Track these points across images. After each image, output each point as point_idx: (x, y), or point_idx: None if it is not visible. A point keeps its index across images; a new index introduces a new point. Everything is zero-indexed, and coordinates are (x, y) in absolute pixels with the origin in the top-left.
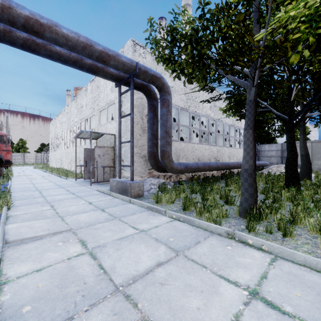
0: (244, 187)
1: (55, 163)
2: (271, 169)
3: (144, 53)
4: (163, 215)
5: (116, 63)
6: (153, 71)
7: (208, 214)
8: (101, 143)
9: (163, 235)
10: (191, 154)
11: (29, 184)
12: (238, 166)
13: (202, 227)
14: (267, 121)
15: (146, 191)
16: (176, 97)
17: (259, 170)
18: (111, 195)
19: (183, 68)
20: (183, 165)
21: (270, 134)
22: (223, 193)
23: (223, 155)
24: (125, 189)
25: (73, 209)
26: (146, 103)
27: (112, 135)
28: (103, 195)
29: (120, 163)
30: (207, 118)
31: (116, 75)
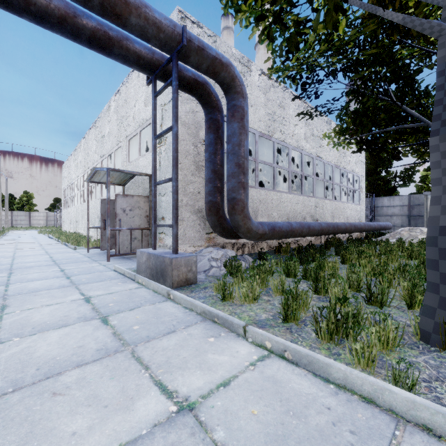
0: (440, 271)
1: (69, 225)
2: (400, 234)
3: (200, 36)
4: (240, 338)
5: (143, 23)
6: (214, 51)
7: (362, 346)
8: (130, 191)
9: (250, 433)
10: (276, 209)
11: (5, 259)
12: (352, 228)
13: (358, 392)
14: (386, 162)
15: (202, 273)
16: (252, 115)
17: (378, 236)
18: (136, 280)
19: (280, 9)
20: (268, 226)
21: (390, 182)
22: (354, 278)
23: (324, 212)
24: (162, 270)
25: (42, 317)
26: (203, 120)
27: (146, 177)
28: (122, 280)
29: (154, 220)
30: (301, 152)
31: (147, 58)
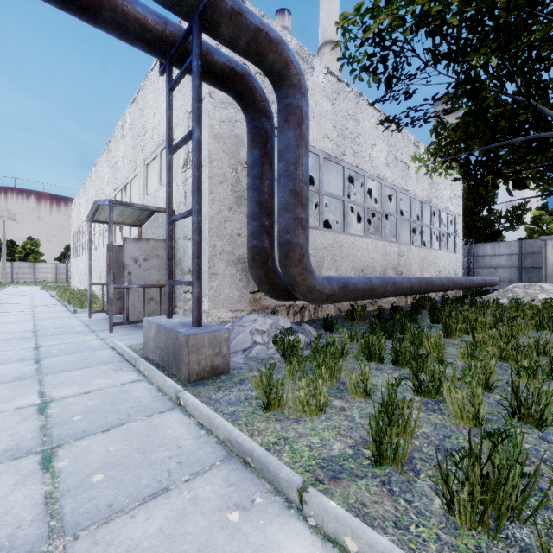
0: None
1: (79, 279)
2: (512, 292)
3: None
4: (292, 512)
5: None
6: (258, 19)
7: None
8: (148, 235)
9: None
10: (347, 258)
11: None
12: (450, 285)
13: None
14: (488, 197)
15: (240, 353)
16: (315, 129)
17: (482, 294)
18: (136, 367)
19: None
20: (338, 282)
21: (493, 224)
22: (480, 368)
23: (411, 262)
24: (175, 352)
25: None
26: (246, 133)
27: None
28: (116, 365)
29: (168, 275)
30: (380, 182)
31: (155, 30)
